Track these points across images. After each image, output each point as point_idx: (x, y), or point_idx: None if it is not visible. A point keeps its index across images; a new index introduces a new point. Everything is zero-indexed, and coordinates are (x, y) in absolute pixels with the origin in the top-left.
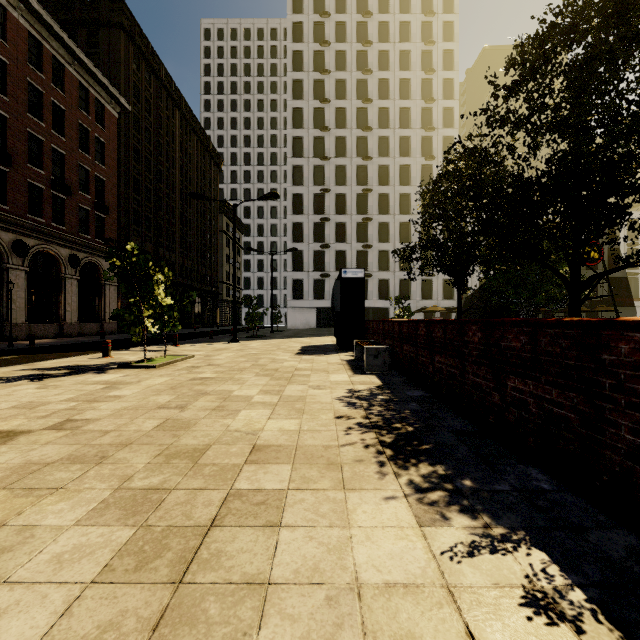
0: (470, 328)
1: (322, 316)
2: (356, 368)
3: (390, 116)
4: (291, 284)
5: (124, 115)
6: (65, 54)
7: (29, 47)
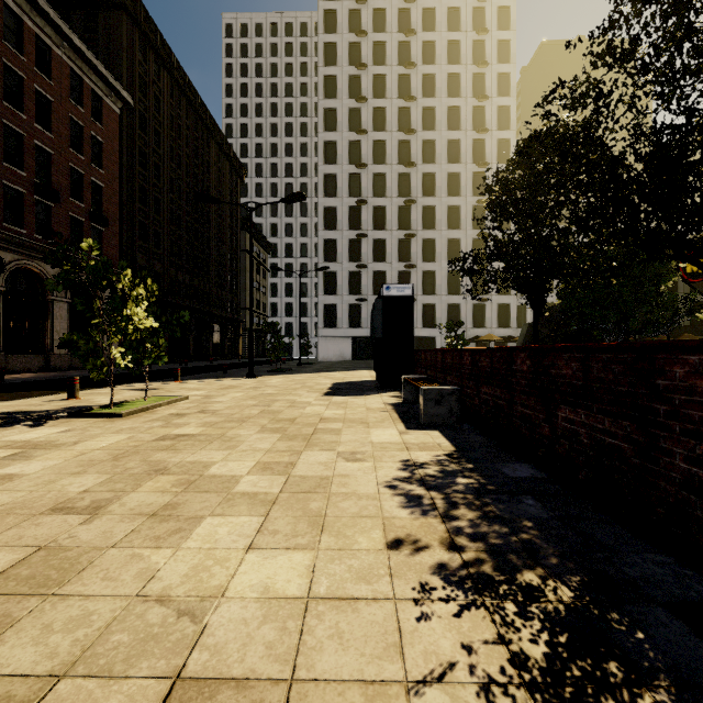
0: (678, 360)
1: (358, 347)
2: (408, 417)
3: (436, 116)
4: (323, 310)
5: (127, 112)
6: (52, 34)
7: (6, 22)
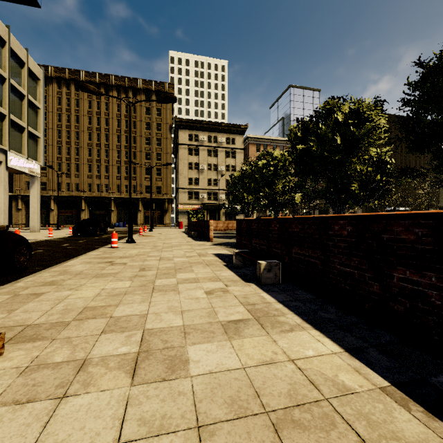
0: None
1: None
2: None
3: None
4: None
5: None
6: None
7: None
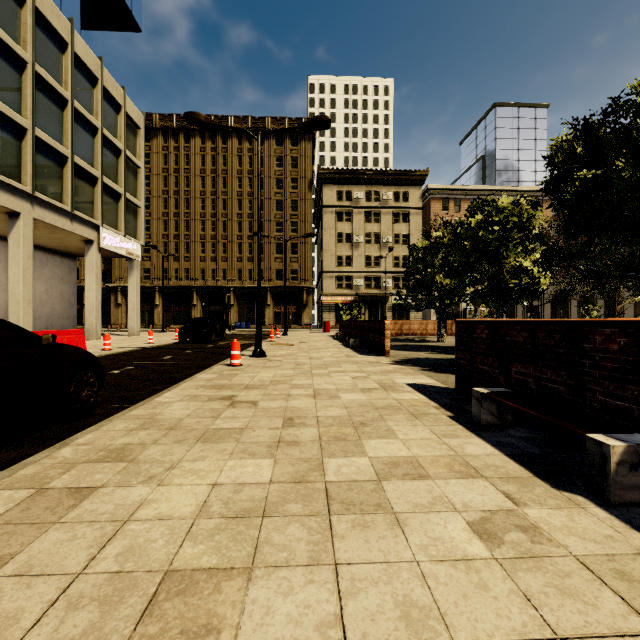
0: None
1: None
2: None
3: None
4: None
5: None
6: None
7: None
